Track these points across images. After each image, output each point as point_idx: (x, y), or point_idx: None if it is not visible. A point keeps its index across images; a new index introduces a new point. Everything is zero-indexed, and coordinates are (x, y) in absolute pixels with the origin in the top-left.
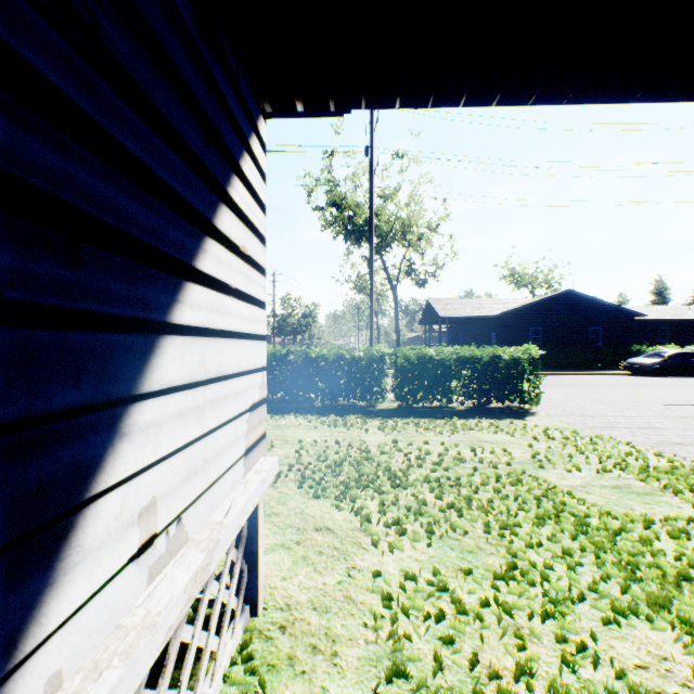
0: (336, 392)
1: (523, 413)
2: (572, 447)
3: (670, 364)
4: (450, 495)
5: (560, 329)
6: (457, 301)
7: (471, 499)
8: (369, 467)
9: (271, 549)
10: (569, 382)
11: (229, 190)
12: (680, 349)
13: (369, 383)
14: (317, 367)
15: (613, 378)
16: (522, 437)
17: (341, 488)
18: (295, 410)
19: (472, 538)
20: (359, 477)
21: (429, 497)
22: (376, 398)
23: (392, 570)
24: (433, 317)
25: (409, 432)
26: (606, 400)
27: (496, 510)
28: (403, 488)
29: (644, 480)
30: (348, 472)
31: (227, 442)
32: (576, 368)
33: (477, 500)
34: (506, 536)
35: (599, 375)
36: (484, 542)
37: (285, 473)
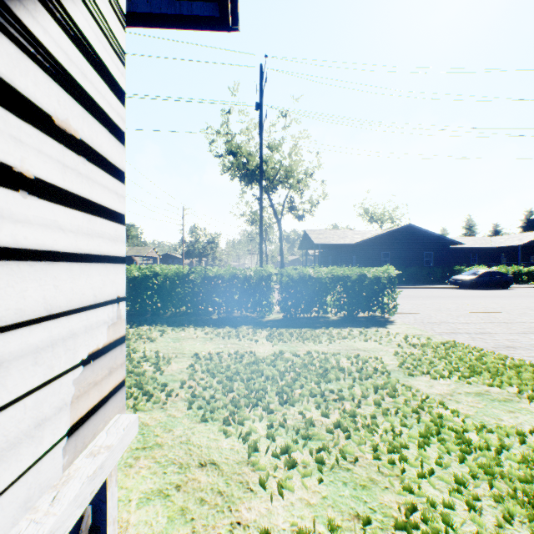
0: (231, 306)
1: (384, 322)
2: (430, 353)
3: (482, 280)
4: (335, 410)
5: (403, 253)
6: (327, 232)
7: (355, 415)
8: (258, 381)
9: (146, 499)
10: (413, 294)
11: (11, 5)
12: (487, 269)
13: (259, 298)
14: (214, 284)
15: (443, 291)
16: (388, 344)
17: (230, 408)
18: (195, 322)
19: (363, 467)
20: (248, 394)
21: (316, 414)
22: (265, 311)
23: (282, 524)
24: (309, 244)
25: (293, 341)
26: (444, 309)
27: (380, 427)
28: (291, 405)
29: (500, 386)
30: (238, 388)
31: (2, 443)
32: (415, 283)
33: (362, 417)
34: (396, 461)
35: (432, 289)
36: (375, 472)
37: (177, 391)
